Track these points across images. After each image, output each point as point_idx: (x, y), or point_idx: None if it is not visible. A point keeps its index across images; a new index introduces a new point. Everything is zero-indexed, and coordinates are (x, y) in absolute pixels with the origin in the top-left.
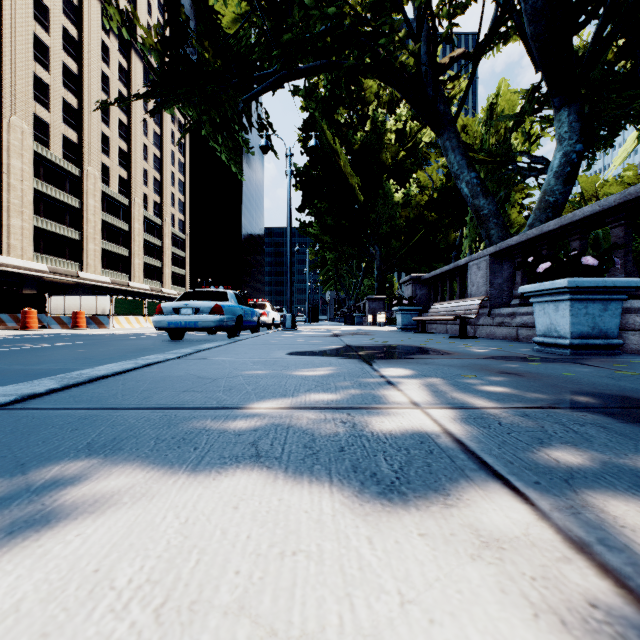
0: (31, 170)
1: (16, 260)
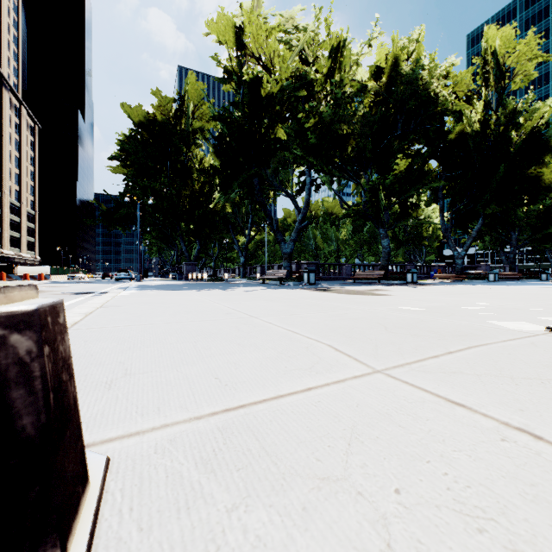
0: None
1: None
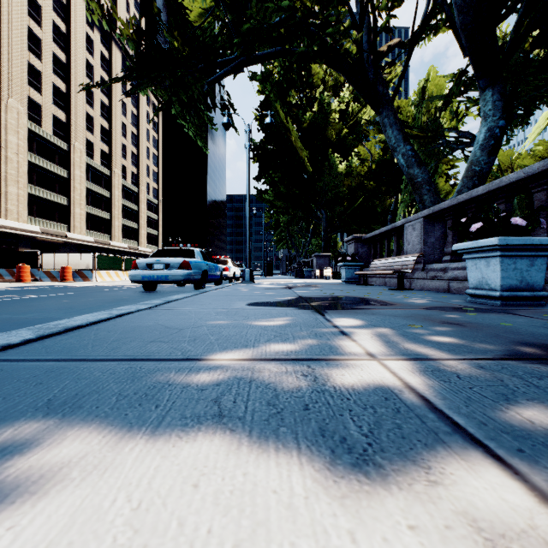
0: (26, 145)
1: (13, 222)
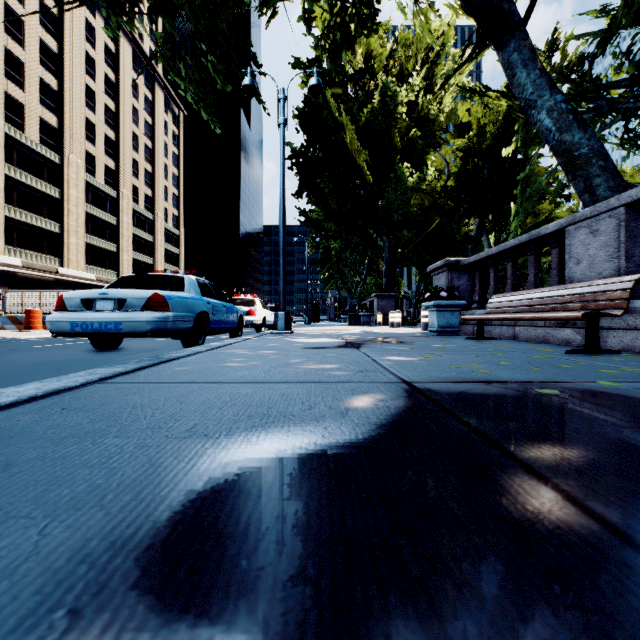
0: (1, 154)
1: None
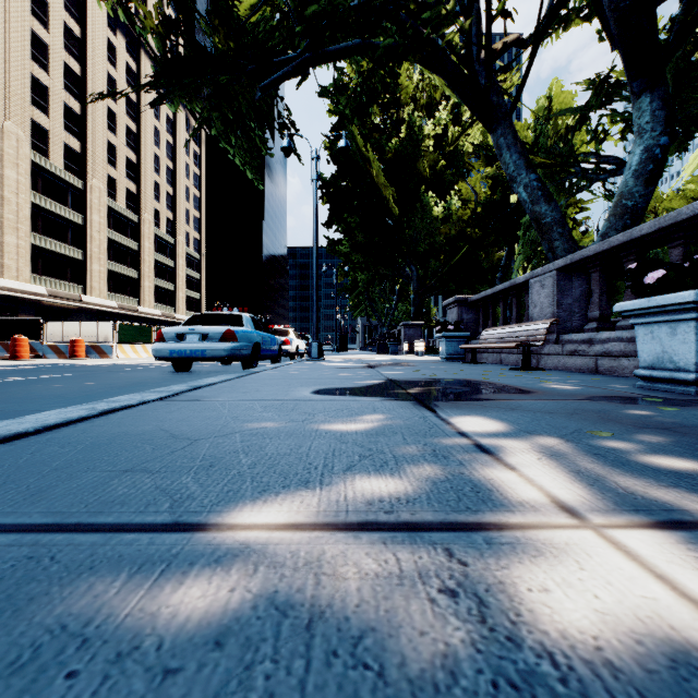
0: (28, 182)
1: (11, 282)
